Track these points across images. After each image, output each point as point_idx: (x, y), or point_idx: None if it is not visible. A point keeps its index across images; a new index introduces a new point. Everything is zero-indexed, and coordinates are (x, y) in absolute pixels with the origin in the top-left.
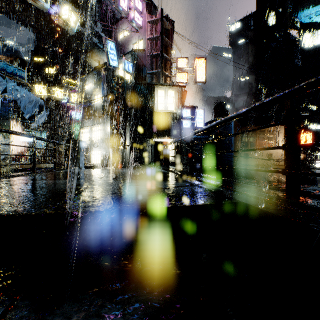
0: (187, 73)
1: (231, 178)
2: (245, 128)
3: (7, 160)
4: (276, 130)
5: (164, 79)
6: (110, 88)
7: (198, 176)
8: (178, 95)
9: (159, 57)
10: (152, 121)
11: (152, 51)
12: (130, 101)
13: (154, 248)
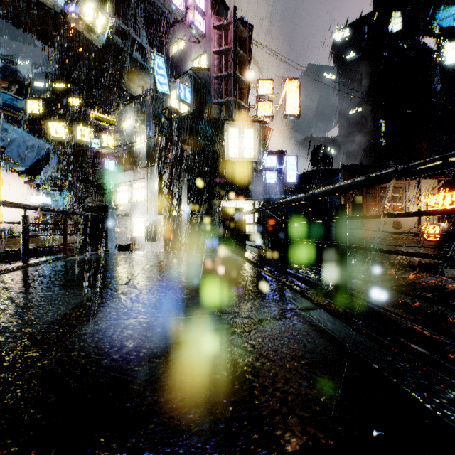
0: (273, 102)
1: None
2: None
3: None
4: (406, 186)
5: (238, 112)
6: (158, 125)
7: (299, 282)
8: (259, 135)
9: (231, 79)
10: (221, 175)
11: (220, 71)
12: (188, 144)
13: None
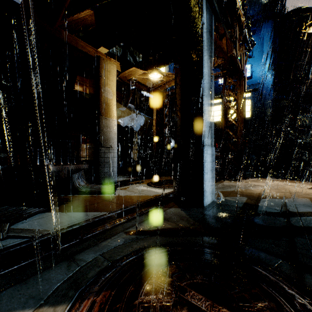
0: None
1: None
2: None
3: None
4: None
5: None
6: None
7: None
8: None
9: None
10: None
11: None
12: None
13: None
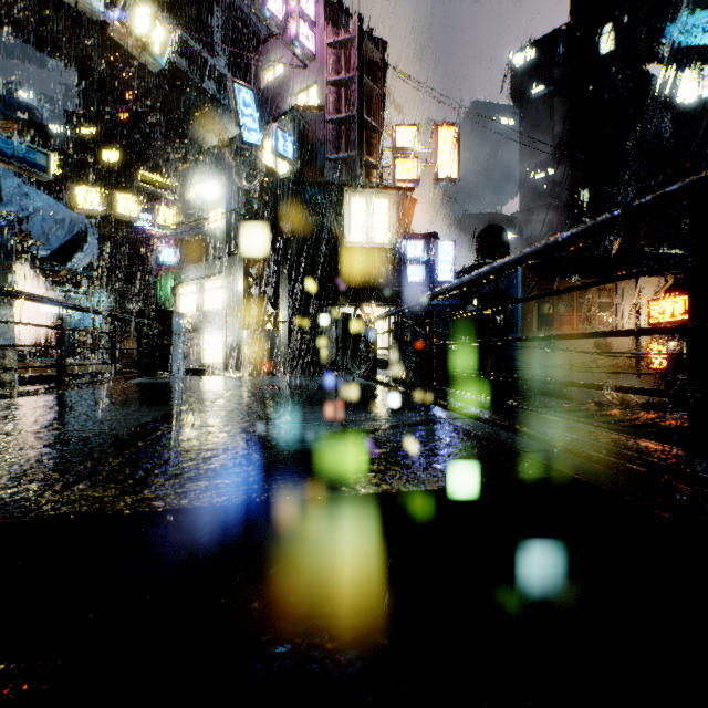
0: (418, 159)
1: (517, 396)
2: (547, 284)
3: (6, 356)
4: (618, 287)
5: (366, 174)
6: (244, 193)
7: (447, 398)
8: (396, 208)
9: (355, 123)
10: (339, 268)
11: (338, 111)
12: (289, 222)
13: (336, 610)
